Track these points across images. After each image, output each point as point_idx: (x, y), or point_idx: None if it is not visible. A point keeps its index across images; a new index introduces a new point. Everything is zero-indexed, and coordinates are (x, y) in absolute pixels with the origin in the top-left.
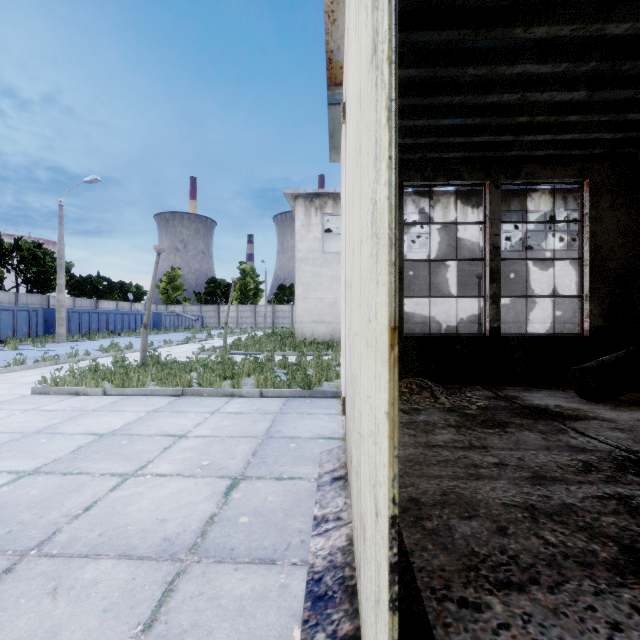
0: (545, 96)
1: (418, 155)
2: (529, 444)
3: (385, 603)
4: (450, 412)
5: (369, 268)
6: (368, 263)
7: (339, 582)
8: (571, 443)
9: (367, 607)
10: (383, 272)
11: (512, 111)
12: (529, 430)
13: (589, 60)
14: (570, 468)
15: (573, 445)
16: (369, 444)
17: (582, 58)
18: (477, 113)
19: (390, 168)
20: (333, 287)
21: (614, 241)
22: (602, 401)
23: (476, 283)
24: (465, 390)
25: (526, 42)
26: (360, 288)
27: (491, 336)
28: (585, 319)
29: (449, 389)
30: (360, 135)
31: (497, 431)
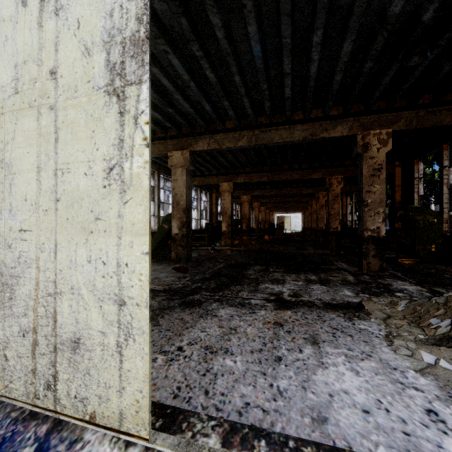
0: None
1: None
2: None
3: (144, 325)
4: None
5: (99, 192)
6: (95, 189)
7: (13, 423)
8: None
9: (91, 374)
10: (140, 200)
11: None
12: None
13: None
14: None
15: None
16: (99, 283)
17: None
18: None
19: (150, 164)
20: None
21: None
22: None
23: None
24: None
25: None
26: (55, 199)
27: None
28: None
29: None
30: (55, 100)
31: None
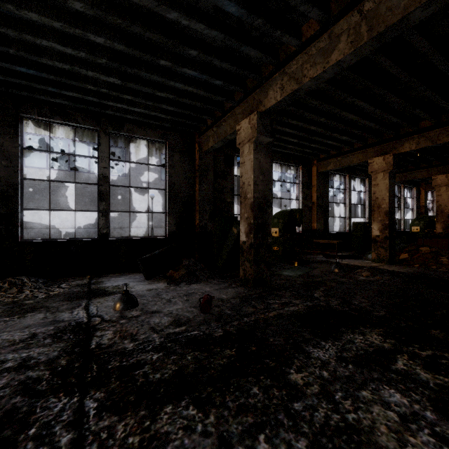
0: (92, 74)
1: (24, 93)
2: (18, 326)
3: None
4: (6, 305)
5: None
6: None
7: None
8: (59, 318)
9: None
10: None
11: (79, 78)
12: (47, 311)
13: (100, 56)
14: (7, 343)
15: (57, 319)
16: None
17: (94, 53)
18: (49, 71)
19: None
20: (35, 197)
21: (182, 181)
22: (149, 278)
23: (158, 201)
24: (69, 281)
25: (42, 23)
26: None
27: (101, 239)
28: (167, 227)
29: (55, 282)
30: None
31: (13, 318)
